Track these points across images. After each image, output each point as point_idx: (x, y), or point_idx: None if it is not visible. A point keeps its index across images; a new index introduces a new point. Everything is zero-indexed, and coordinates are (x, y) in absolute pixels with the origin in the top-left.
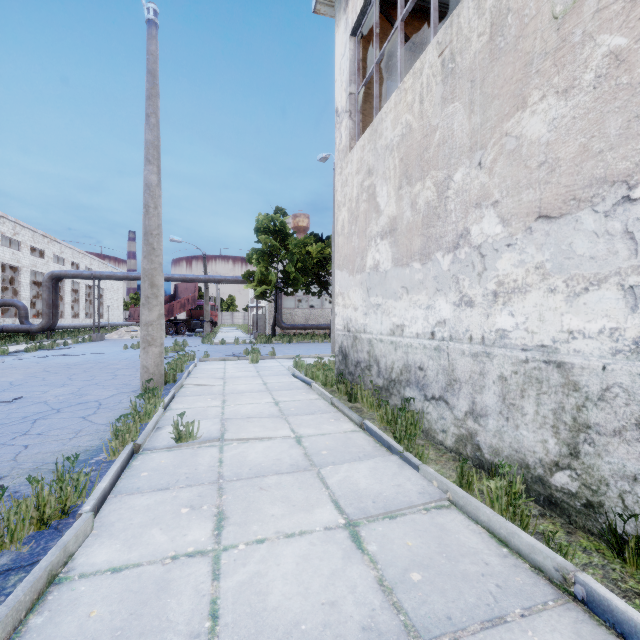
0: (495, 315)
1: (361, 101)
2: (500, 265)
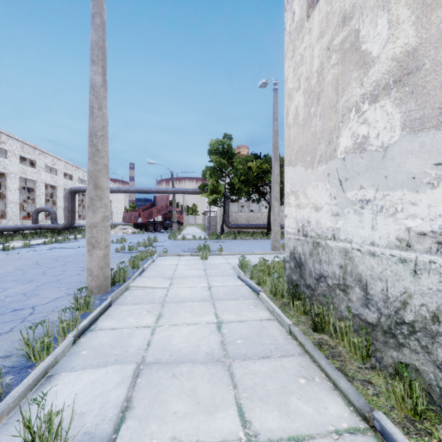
0: None
1: None
2: None
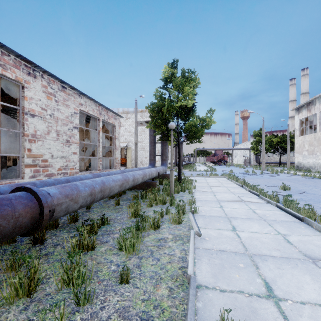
0: (319, 161)
1: (301, 129)
2: (319, 157)
